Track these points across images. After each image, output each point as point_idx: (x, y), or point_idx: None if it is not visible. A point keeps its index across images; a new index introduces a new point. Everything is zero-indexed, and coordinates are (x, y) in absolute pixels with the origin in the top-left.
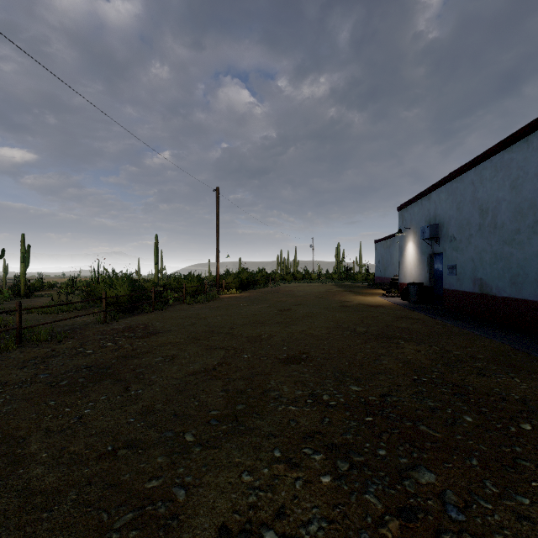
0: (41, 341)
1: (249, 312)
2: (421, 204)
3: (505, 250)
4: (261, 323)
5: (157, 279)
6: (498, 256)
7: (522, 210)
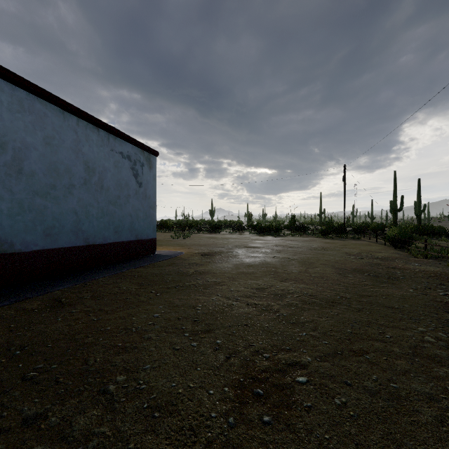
0: None
1: (416, 392)
2: None
3: (37, 202)
4: (308, 303)
5: None
6: (27, 207)
7: (59, 170)
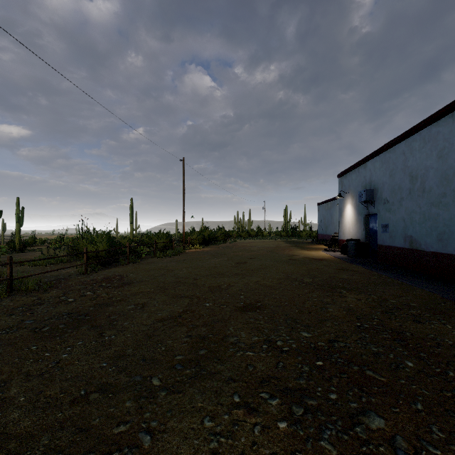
0: (29, 290)
1: (210, 264)
2: (358, 172)
3: (433, 211)
4: (220, 274)
5: (132, 236)
6: (427, 217)
7: (448, 176)
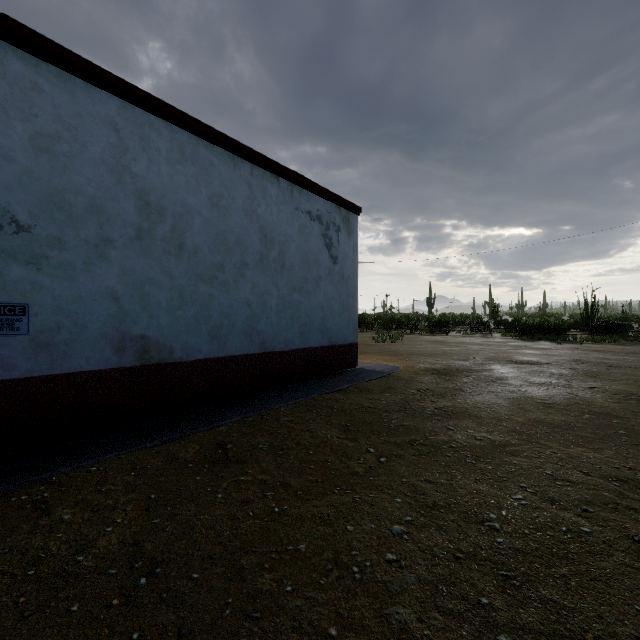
0: None
1: None
2: None
3: (202, 290)
4: None
5: None
6: (189, 297)
7: (228, 242)
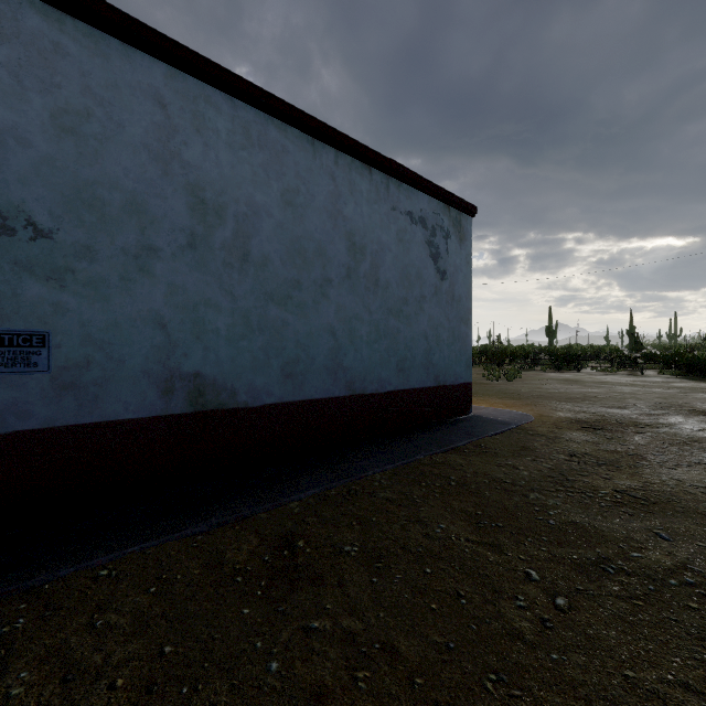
0: None
1: None
2: None
3: (272, 314)
4: None
5: None
6: (256, 323)
7: (305, 252)
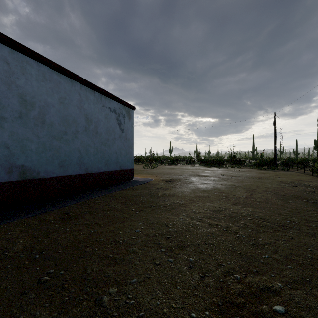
0: None
1: None
2: None
3: (55, 143)
4: (262, 225)
5: None
6: (48, 147)
7: (68, 121)
